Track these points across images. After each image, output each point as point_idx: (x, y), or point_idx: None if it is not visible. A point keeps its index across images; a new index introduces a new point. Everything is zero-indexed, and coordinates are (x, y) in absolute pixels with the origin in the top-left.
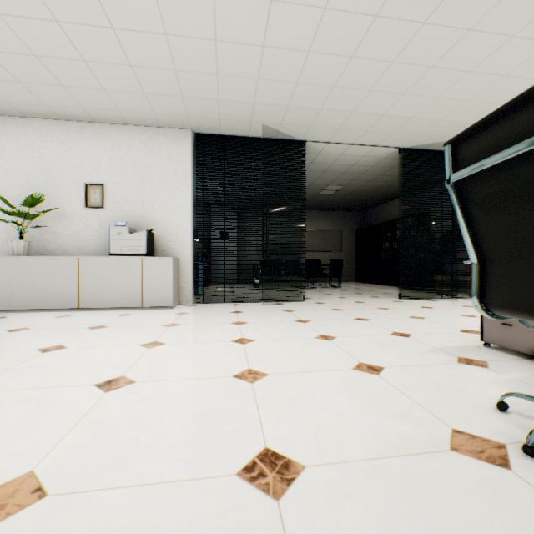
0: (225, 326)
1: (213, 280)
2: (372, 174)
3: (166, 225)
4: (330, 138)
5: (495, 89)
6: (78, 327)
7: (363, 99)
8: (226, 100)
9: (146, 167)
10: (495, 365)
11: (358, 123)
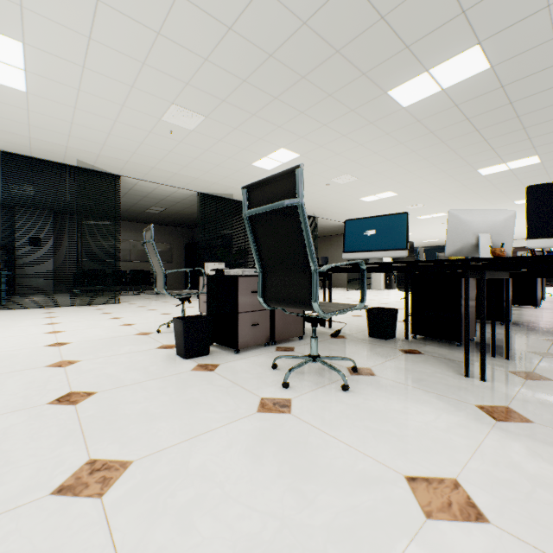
0: (38, 319)
1: (19, 291)
2: (187, 204)
3: None
4: (142, 178)
5: (237, 175)
6: None
7: (159, 163)
8: (38, 139)
9: None
10: None
11: (161, 173)
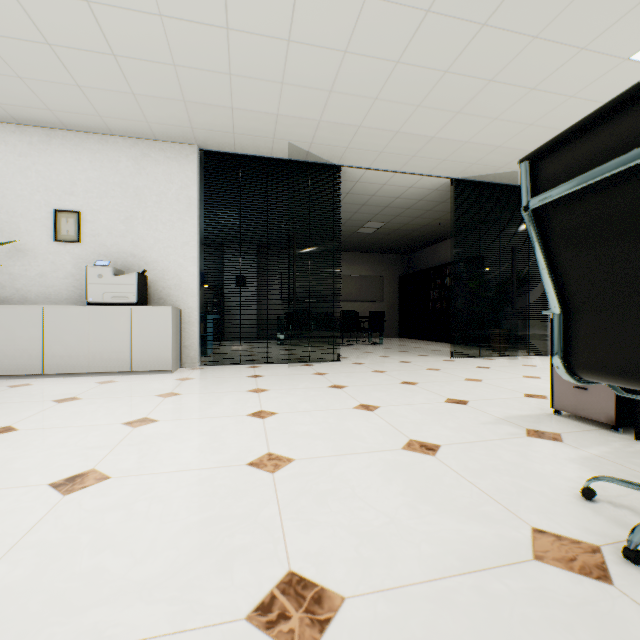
0: (240, 395)
1: (227, 336)
2: (419, 210)
3: (164, 266)
4: (371, 164)
5: (560, 112)
6: (39, 400)
7: (410, 117)
8: (242, 109)
9: (137, 191)
10: (570, 437)
11: (404, 145)
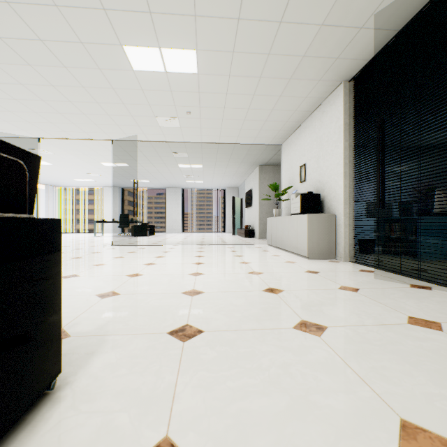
0: (241, 270)
1: None
2: None
3: (329, 185)
4: None
5: None
6: (238, 254)
7: None
8: (306, 50)
9: (320, 139)
10: None
11: None
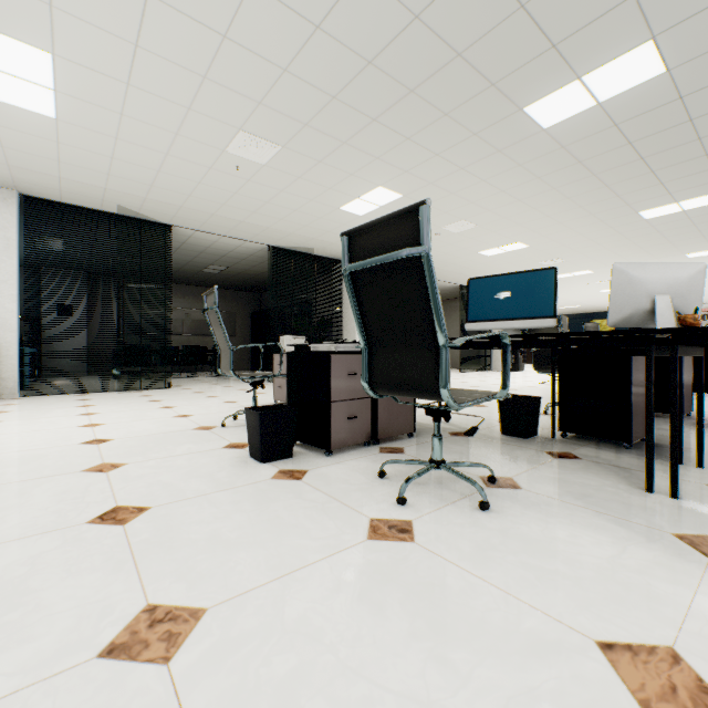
0: (70, 409)
1: (45, 372)
2: (254, 261)
3: None
4: (199, 228)
5: (320, 223)
6: None
7: (221, 208)
8: (70, 179)
9: None
10: None
11: (223, 222)
